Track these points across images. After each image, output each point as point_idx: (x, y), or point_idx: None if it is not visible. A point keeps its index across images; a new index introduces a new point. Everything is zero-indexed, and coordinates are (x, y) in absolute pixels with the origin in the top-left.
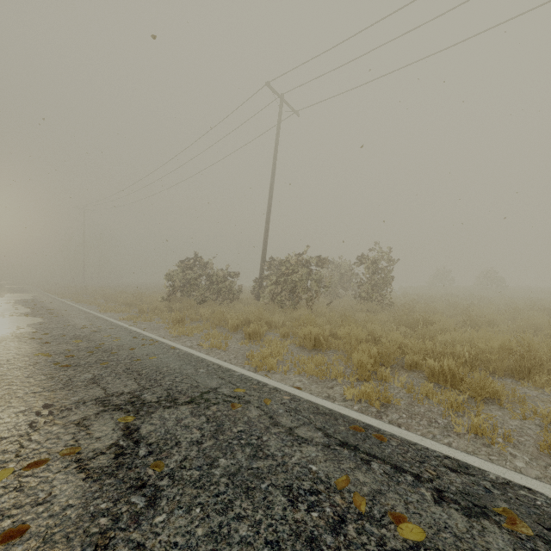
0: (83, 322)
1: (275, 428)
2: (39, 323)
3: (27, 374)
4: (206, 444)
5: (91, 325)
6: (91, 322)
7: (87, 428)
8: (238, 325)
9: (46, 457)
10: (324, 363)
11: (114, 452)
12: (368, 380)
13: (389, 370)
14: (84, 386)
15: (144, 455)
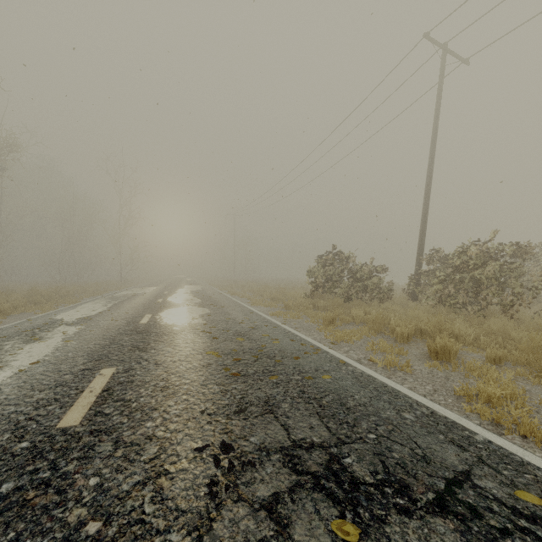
0: (240, 316)
1: None
2: (207, 314)
3: (201, 379)
4: None
5: (248, 319)
6: (247, 316)
7: (286, 532)
8: (409, 335)
9: None
10: None
11: None
12: None
13: None
14: (261, 416)
15: None
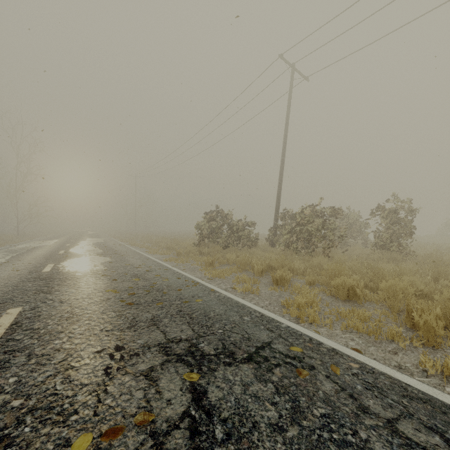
0: (138, 262)
1: (366, 417)
2: (108, 262)
3: (101, 309)
4: (289, 433)
5: (144, 264)
6: (144, 262)
7: (155, 383)
8: (263, 270)
9: (121, 421)
10: (369, 319)
11: (188, 427)
12: (438, 347)
13: None
14: (147, 328)
15: (221, 438)
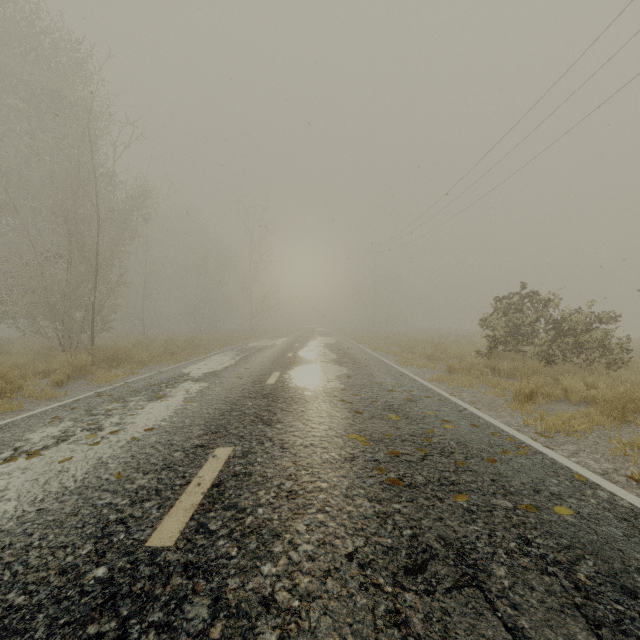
0: (388, 380)
1: None
2: (345, 375)
3: (344, 484)
4: None
5: (399, 385)
6: (397, 381)
7: None
8: None
9: None
10: None
11: None
12: None
13: None
14: (457, 592)
15: None
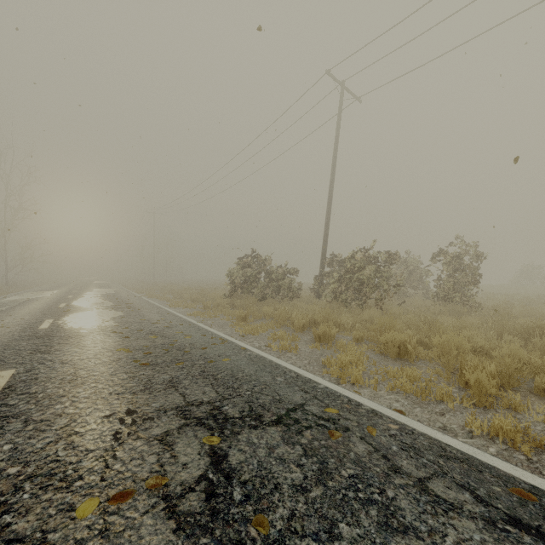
0: (156, 317)
1: (397, 476)
2: (120, 316)
3: (111, 370)
4: (313, 493)
5: (163, 320)
6: (163, 317)
7: (171, 447)
8: (304, 326)
9: (131, 486)
10: (419, 378)
11: (205, 490)
12: (490, 408)
13: (512, 394)
14: (163, 390)
15: (239, 499)
